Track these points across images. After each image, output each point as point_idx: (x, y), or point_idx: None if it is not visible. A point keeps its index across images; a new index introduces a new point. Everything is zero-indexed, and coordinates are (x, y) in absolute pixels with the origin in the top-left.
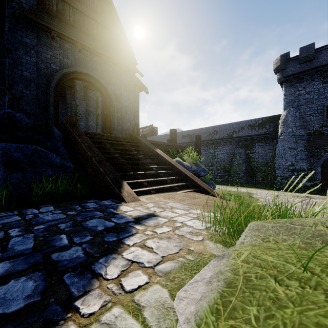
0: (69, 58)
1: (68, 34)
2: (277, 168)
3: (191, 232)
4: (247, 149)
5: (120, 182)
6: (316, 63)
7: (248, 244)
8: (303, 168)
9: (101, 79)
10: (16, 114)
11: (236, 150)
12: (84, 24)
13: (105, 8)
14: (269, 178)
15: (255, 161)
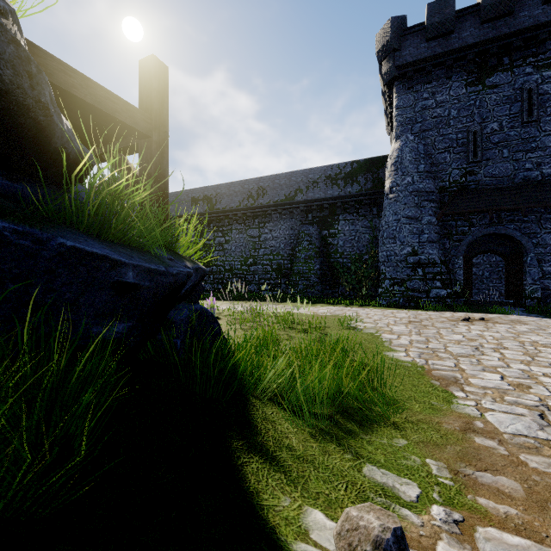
0: None
1: None
2: (383, 263)
3: None
4: (323, 228)
5: None
6: (456, 40)
7: None
8: (433, 259)
9: None
10: None
11: (302, 229)
12: None
13: None
14: (365, 285)
15: (338, 251)
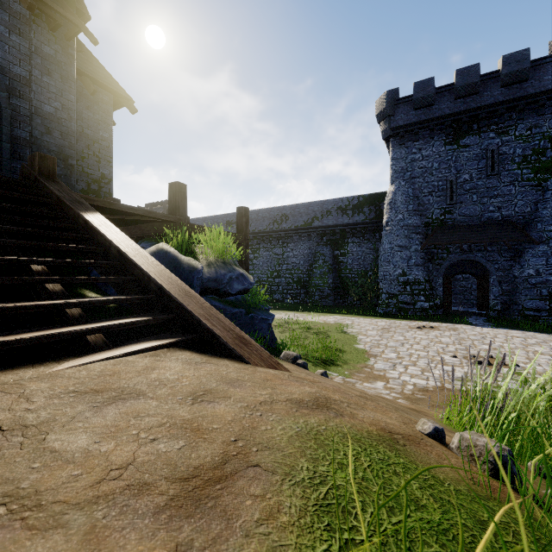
0: None
1: None
2: (381, 280)
3: None
4: (335, 249)
5: None
6: (437, 111)
7: None
8: (418, 279)
9: None
10: None
11: (318, 249)
12: None
13: None
14: (369, 296)
15: (348, 268)
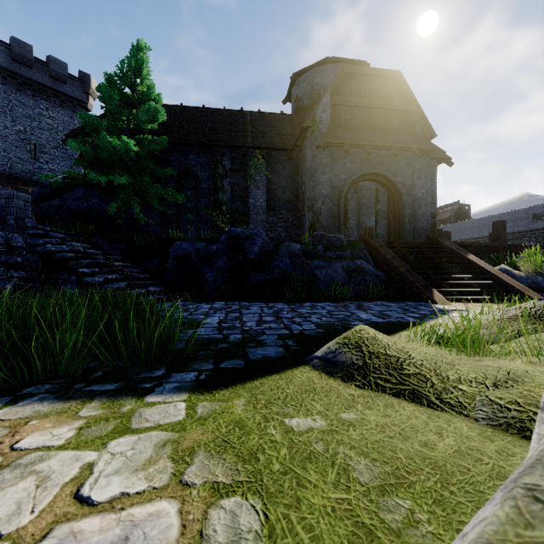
0: (356, 162)
1: (357, 140)
2: None
3: None
4: None
5: (430, 289)
6: None
7: None
8: None
9: (389, 174)
10: (341, 236)
11: None
12: (370, 119)
13: (393, 87)
14: None
15: None
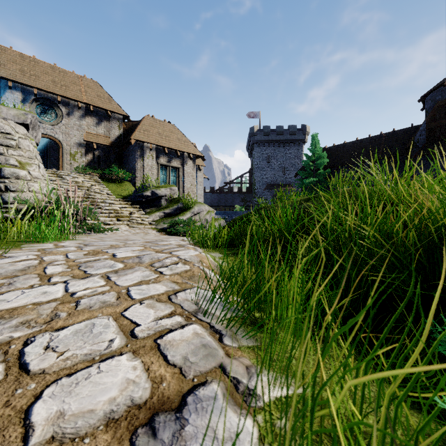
0: None
1: (444, 148)
2: None
3: None
4: None
5: None
6: None
7: None
8: None
9: None
10: None
11: None
12: None
13: None
14: None
15: None
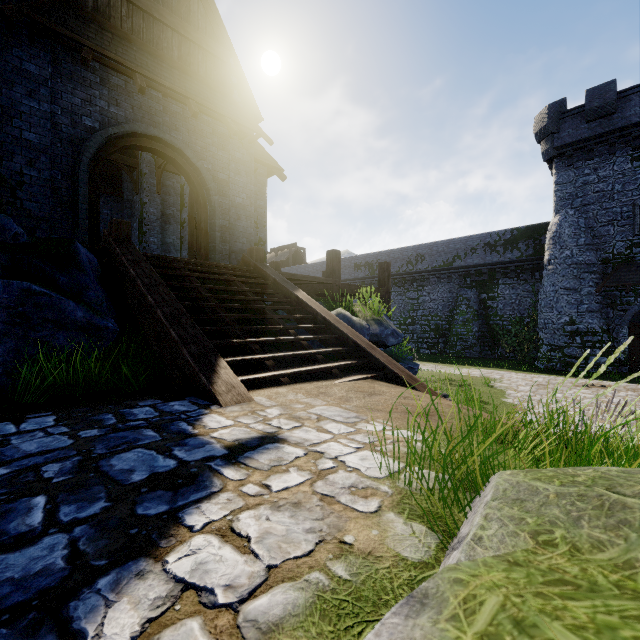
0: (122, 106)
1: (117, 55)
2: (541, 329)
3: (353, 486)
4: (482, 292)
5: (213, 360)
6: (619, 120)
7: (495, 545)
8: (592, 328)
9: (188, 149)
10: None
11: (460, 293)
12: (153, 38)
13: (196, 7)
14: (526, 348)
15: (498, 314)
